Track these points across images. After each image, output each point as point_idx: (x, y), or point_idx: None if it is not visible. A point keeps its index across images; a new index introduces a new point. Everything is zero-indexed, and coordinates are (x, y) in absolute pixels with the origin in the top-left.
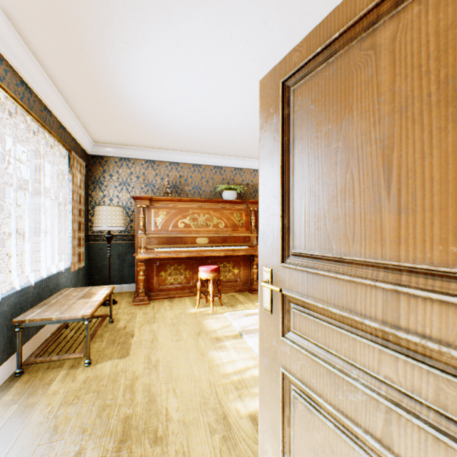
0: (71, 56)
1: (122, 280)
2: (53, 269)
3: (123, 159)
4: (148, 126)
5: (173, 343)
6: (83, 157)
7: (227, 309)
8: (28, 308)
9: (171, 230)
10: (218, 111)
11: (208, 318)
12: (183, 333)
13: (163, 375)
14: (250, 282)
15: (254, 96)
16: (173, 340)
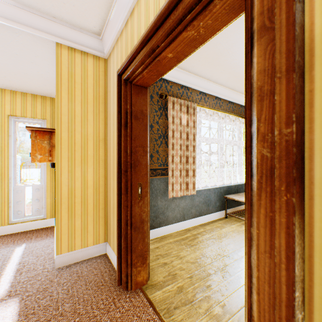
0: (243, 83)
1: None
2: None
3: None
4: None
5: None
6: None
7: None
8: (231, 194)
9: None
10: None
11: None
12: None
13: None
14: None
15: None
16: None
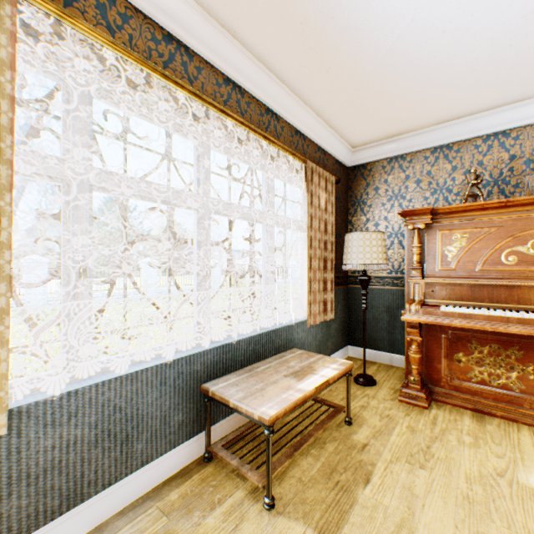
0: None
1: (391, 346)
2: (287, 319)
3: (393, 159)
4: (421, 71)
5: None
6: (336, 172)
7: None
8: (235, 368)
9: (480, 271)
10: None
11: None
12: None
13: None
14: None
15: None
16: None
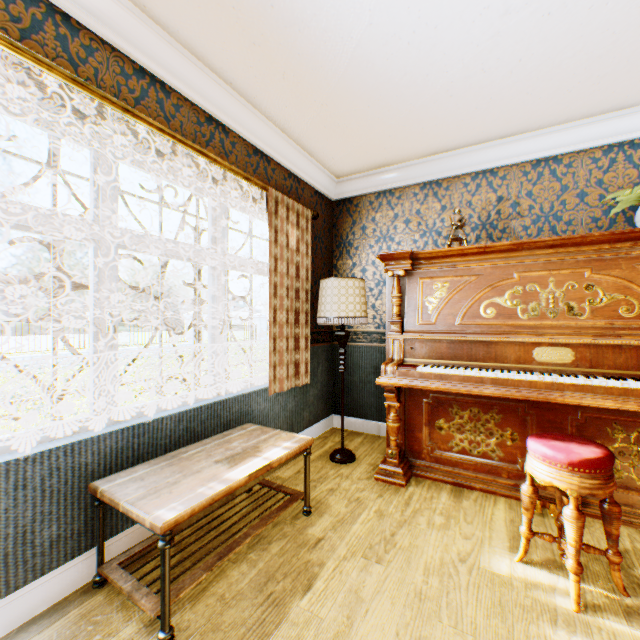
0: None
1: (379, 414)
2: (245, 386)
3: (381, 194)
4: (395, 89)
5: None
6: (316, 205)
7: None
8: (156, 455)
9: (460, 326)
10: None
11: None
12: None
13: None
14: None
15: None
16: None
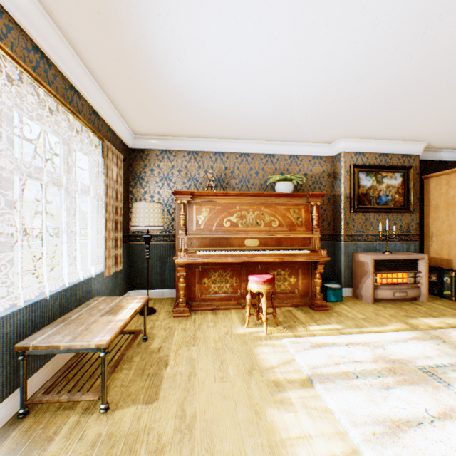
0: (87, 4)
1: (163, 284)
2: (85, 274)
3: (164, 152)
4: (188, 106)
5: (216, 385)
6: (122, 150)
7: (284, 332)
8: (44, 324)
9: (215, 230)
10: (275, 71)
11: (261, 345)
12: (229, 368)
13: (200, 452)
14: (311, 295)
15: (330, 36)
16: (215, 378)
